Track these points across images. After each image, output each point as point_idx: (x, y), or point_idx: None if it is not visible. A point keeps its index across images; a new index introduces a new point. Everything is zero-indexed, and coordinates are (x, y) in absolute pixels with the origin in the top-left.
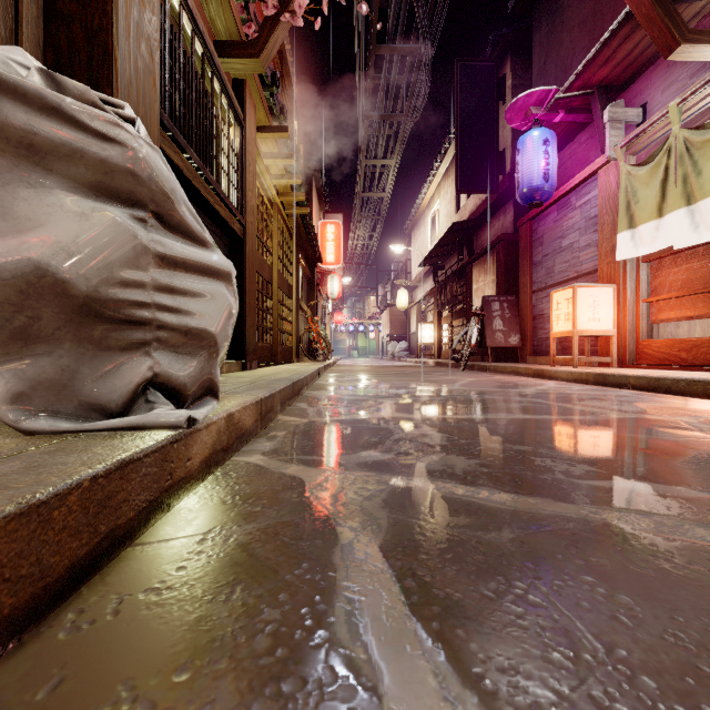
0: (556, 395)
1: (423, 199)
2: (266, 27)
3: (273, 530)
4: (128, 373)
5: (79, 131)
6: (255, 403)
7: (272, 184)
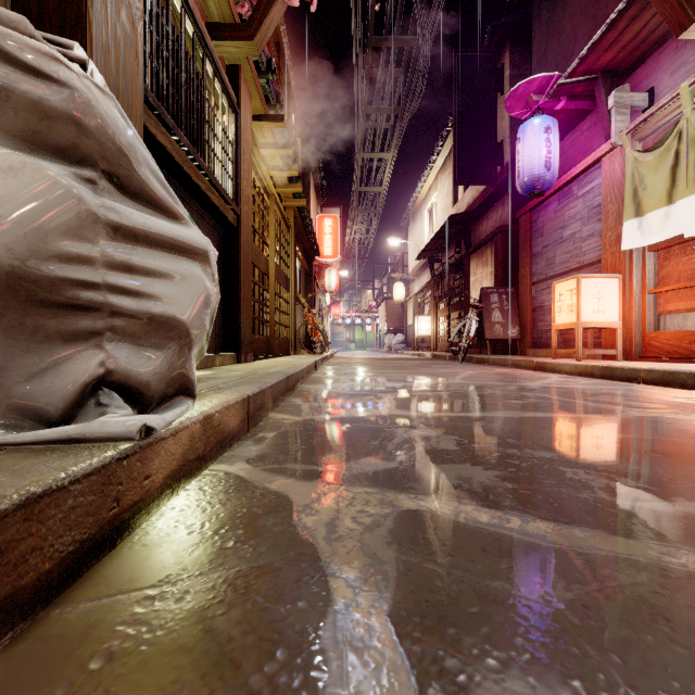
0: (564, 390)
1: (419, 192)
2: (261, 8)
3: (243, 582)
4: (72, 369)
5: (3, 63)
6: (241, 401)
7: (268, 175)
